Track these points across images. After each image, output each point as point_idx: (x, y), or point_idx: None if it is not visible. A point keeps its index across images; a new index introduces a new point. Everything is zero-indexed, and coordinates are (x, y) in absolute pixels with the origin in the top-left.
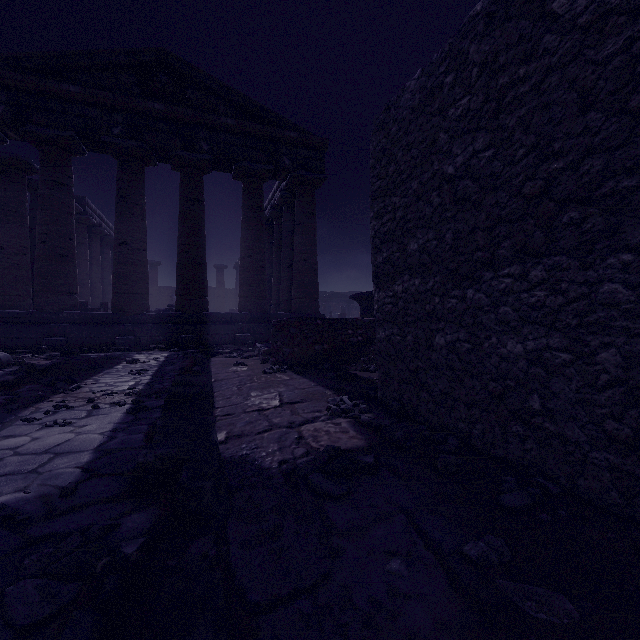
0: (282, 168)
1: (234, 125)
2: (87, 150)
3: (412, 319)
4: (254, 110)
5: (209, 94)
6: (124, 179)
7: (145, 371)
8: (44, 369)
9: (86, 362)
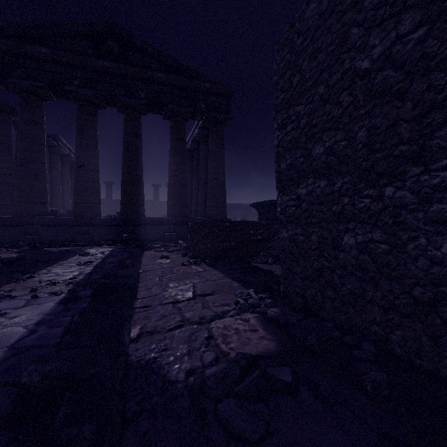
0: (199, 110)
1: (163, 78)
2: (55, 97)
3: (317, 220)
4: (178, 67)
5: (145, 55)
6: (82, 118)
7: (91, 262)
8: (10, 261)
9: (47, 255)
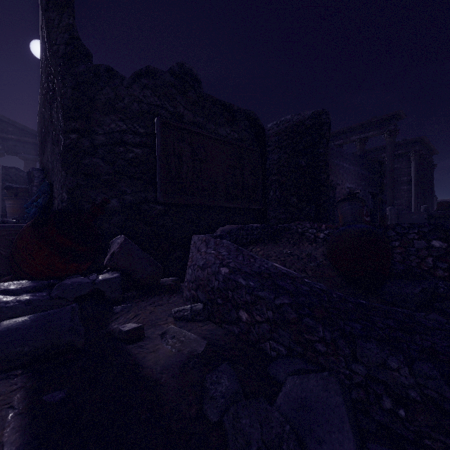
0: None
1: (16, 138)
2: None
3: None
4: (29, 131)
5: (3, 122)
6: None
7: None
8: None
9: None
